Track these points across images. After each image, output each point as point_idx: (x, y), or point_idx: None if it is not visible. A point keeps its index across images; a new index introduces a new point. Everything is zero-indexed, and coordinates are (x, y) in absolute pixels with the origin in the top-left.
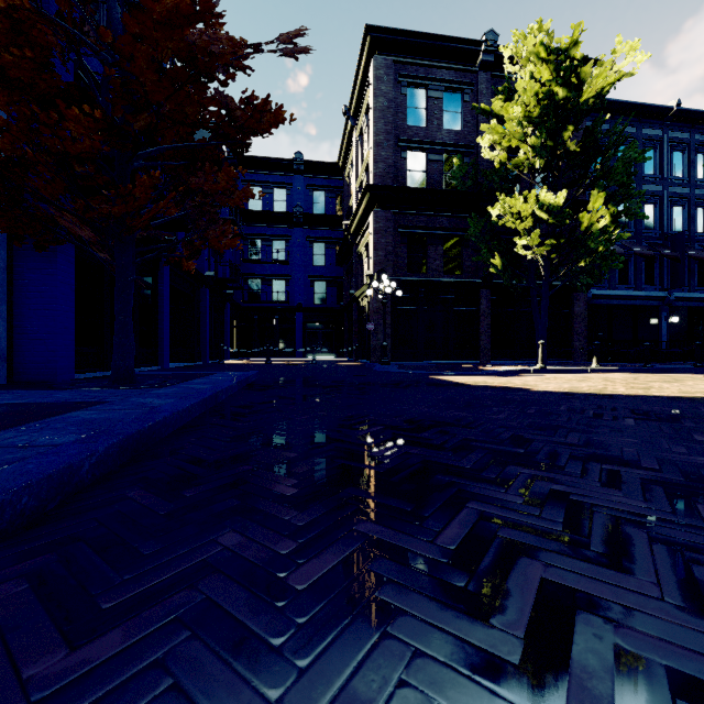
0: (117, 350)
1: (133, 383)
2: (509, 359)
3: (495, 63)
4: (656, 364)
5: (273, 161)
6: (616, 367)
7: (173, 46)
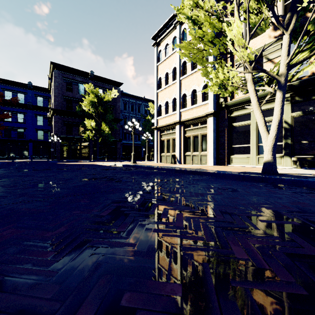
0: None
1: None
2: (99, 159)
3: (94, 78)
4: None
5: (17, 83)
6: (109, 161)
7: None
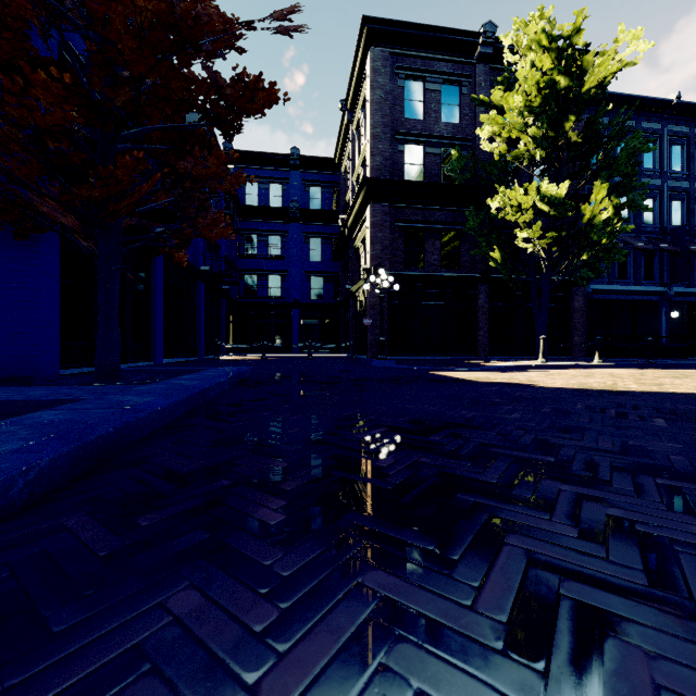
0: (101, 344)
1: (118, 379)
2: (508, 354)
3: (493, 55)
4: (657, 360)
5: (269, 156)
6: (619, 363)
7: (153, 8)
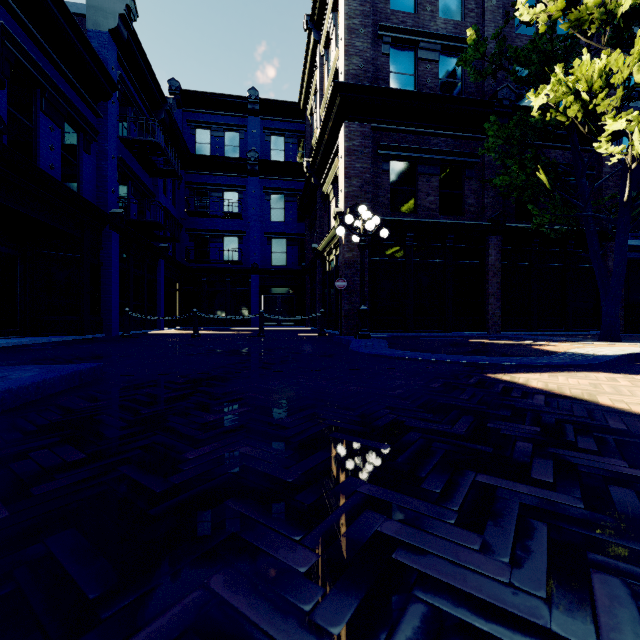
0: None
1: None
2: (524, 329)
3: None
4: None
5: (223, 98)
6: None
7: None
